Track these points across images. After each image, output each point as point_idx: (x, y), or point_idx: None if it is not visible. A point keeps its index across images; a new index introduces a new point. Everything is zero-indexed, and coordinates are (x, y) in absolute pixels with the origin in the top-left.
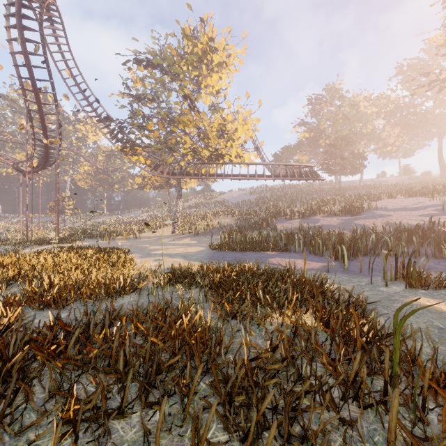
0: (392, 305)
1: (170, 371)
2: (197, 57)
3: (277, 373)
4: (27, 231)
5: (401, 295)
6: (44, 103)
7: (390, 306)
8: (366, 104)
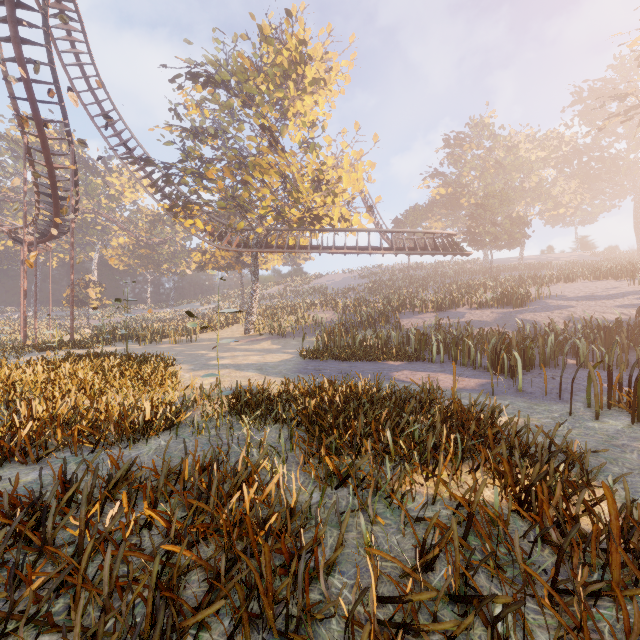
0: (623, 456)
1: (204, 626)
2: (282, 70)
3: None
4: (25, 330)
5: (629, 437)
6: (50, 137)
7: (621, 459)
8: (529, 146)
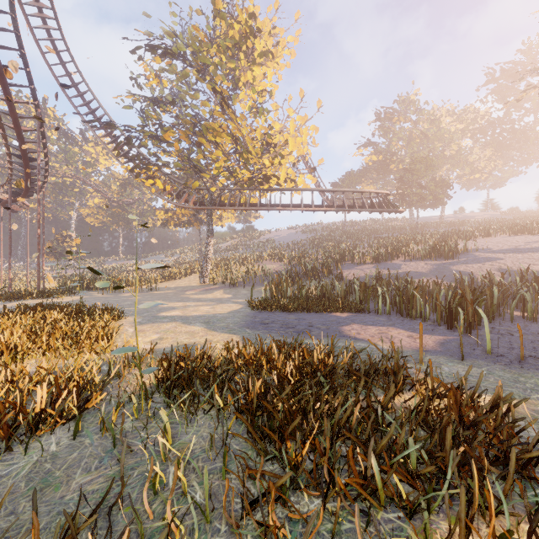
0: None
1: None
2: (233, 42)
3: None
4: None
5: None
6: (17, 101)
7: None
8: (450, 120)
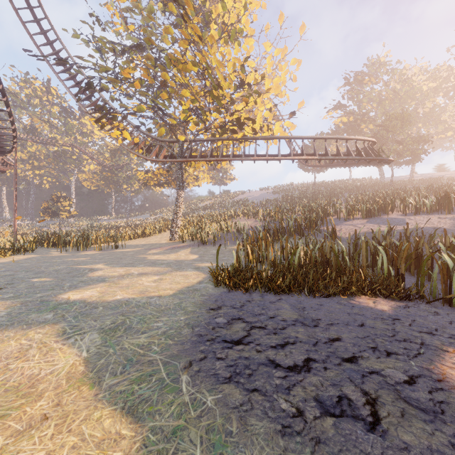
0: None
1: None
2: None
3: None
4: None
5: None
6: None
7: None
8: (422, 78)
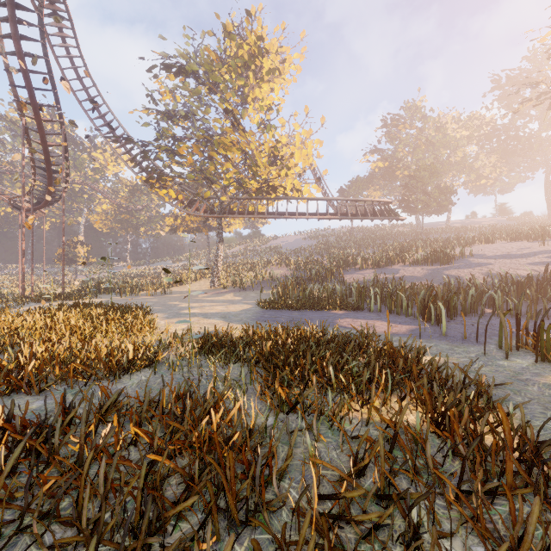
0: (526, 389)
1: (181, 518)
2: (242, 62)
3: (374, 530)
4: (23, 284)
5: (532, 373)
6: (45, 119)
7: (524, 391)
8: (455, 126)
